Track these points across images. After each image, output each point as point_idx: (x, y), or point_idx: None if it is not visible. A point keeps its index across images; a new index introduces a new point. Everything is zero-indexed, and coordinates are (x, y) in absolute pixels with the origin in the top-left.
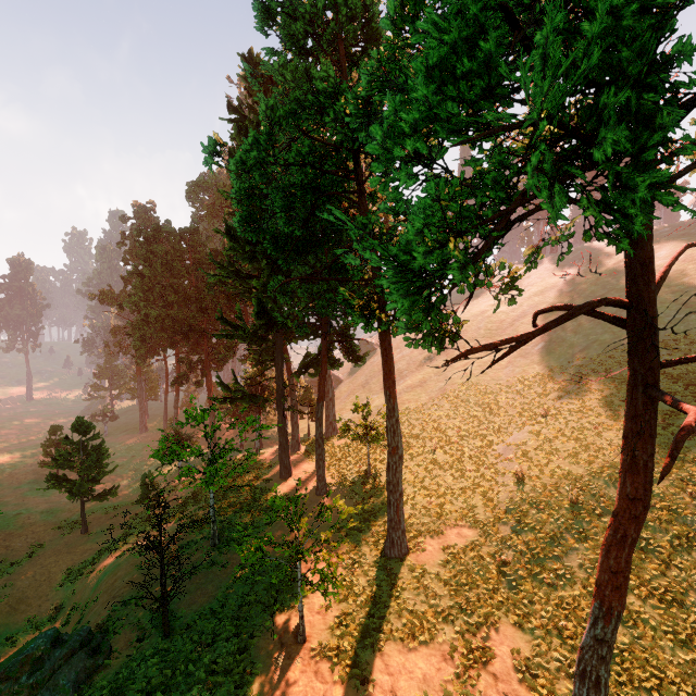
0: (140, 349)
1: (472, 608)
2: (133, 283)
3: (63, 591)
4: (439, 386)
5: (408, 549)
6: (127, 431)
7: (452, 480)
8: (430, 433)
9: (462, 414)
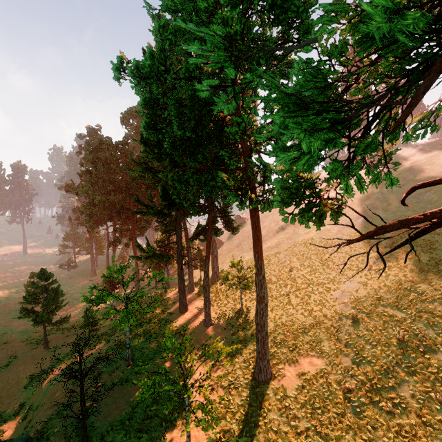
0: (90, 222)
1: (325, 431)
2: (84, 178)
3: (26, 392)
4: (290, 247)
5: (272, 375)
6: (83, 275)
7: (303, 317)
8: (284, 281)
9: (307, 268)
